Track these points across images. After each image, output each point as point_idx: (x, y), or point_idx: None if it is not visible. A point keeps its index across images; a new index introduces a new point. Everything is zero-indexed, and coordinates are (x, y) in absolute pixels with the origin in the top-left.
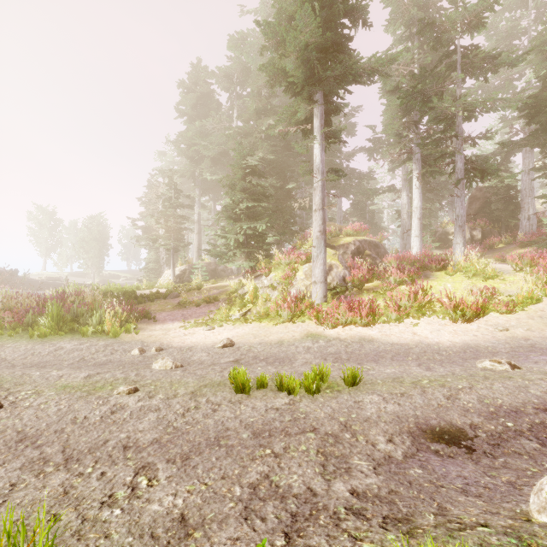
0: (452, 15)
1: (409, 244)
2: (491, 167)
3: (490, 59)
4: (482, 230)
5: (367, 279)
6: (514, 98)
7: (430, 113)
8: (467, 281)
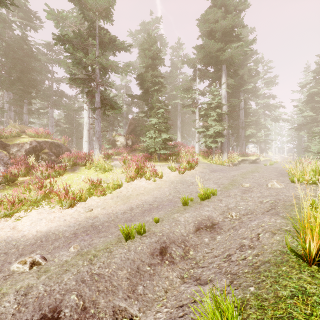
0: (88, 0)
1: (93, 146)
2: (116, 105)
3: (115, 42)
4: (132, 140)
5: (18, 174)
6: (123, 68)
7: (69, 56)
8: (95, 173)
